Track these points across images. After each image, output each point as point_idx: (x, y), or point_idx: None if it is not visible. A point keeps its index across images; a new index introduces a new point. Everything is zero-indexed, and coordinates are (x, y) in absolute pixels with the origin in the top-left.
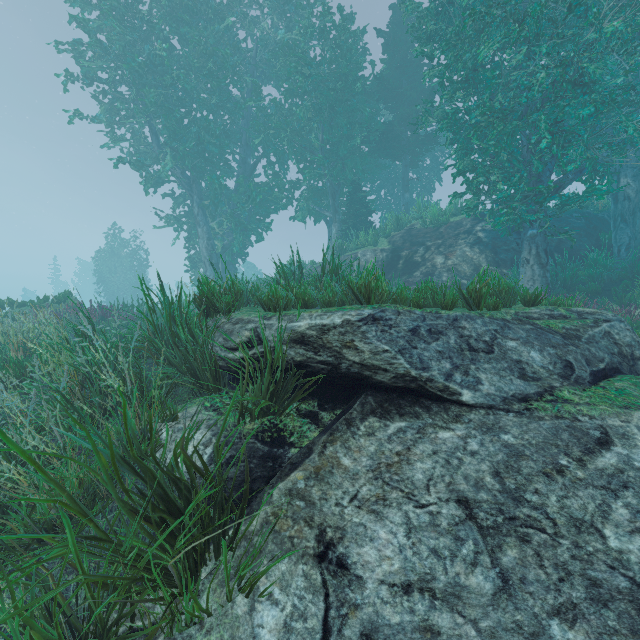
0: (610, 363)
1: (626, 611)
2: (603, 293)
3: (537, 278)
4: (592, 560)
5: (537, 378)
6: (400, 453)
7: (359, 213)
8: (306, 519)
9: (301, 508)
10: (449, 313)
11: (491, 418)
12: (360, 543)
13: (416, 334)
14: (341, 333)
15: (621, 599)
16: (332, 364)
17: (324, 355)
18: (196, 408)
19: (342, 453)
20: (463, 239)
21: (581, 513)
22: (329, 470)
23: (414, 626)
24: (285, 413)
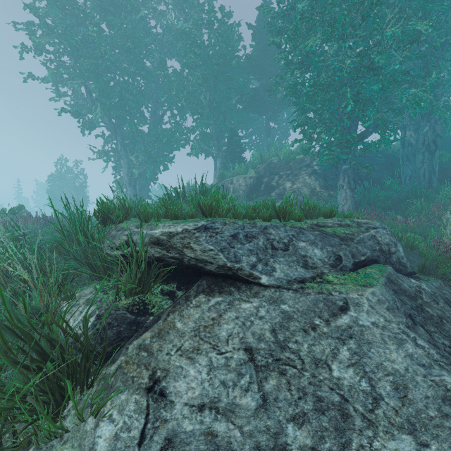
0: (370, 256)
1: (335, 416)
2: (394, 208)
3: (349, 198)
4: (321, 385)
5: (314, 267)
6: (214, 318)
7: (235, 151)
8: (146, 364)
9: (144, 357)
10: (262, 224)
11: (277, 294)
12: (177, 379)
13: (236, 238)
14: (182, 238)
15: (333, 409)
16: (179, 259)
17: (173, 253)
18: (89, 290)
19: (177, 319)
20: (304, 170)
21: (320, 355)
22: (167, 331)
23: (201, 432)
24: (152, 292)
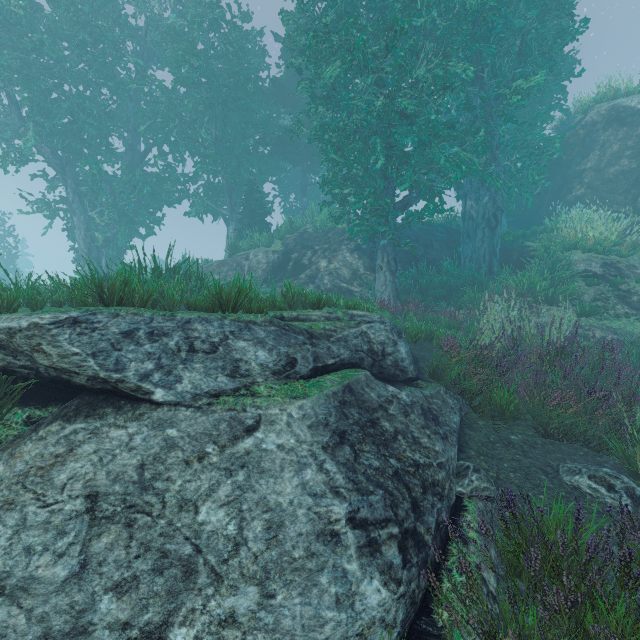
0: (348, 359)
1: (175, 575)
2: (449, 297)
3: (389, 283)
4: (175, 535)
5: (246, 375)
6: (60, 455)
7: (255, 213)
8: None
9: None
10: (185, 316)
11: (170, 414)
12: None
13: (130, 336)
14: (28, 336)
15: (177, 565)
16: (34, 368)
17: (23, 359)
18: None
19: (3, 460)
20: (346, 245)
21: (193, 494)
22: None
23: None
24: (7, 422)
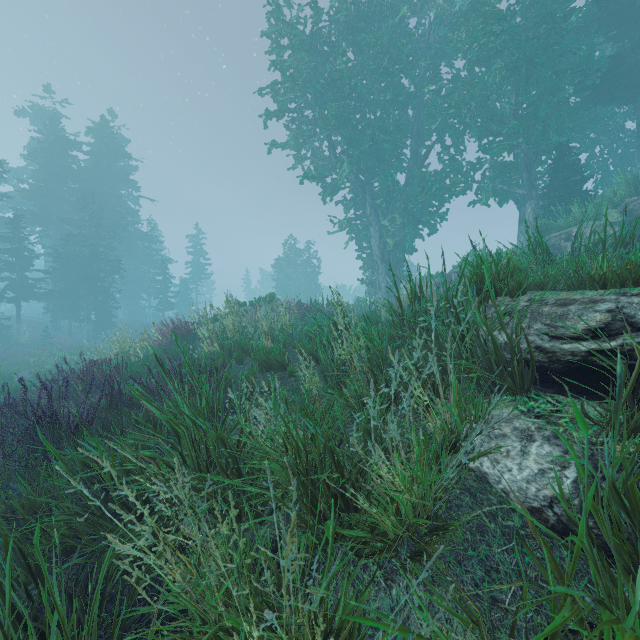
0: None
1: None
2: None
3: None
4: None
5: None
6: None
7: (568, 182)
8: None
9: None
10: None
11: None
12: None
13: None
14: None
15: None
16: None
17: None
18: (508, 411)
19: None
20: None
21: None
22: None
23: None
24: None
